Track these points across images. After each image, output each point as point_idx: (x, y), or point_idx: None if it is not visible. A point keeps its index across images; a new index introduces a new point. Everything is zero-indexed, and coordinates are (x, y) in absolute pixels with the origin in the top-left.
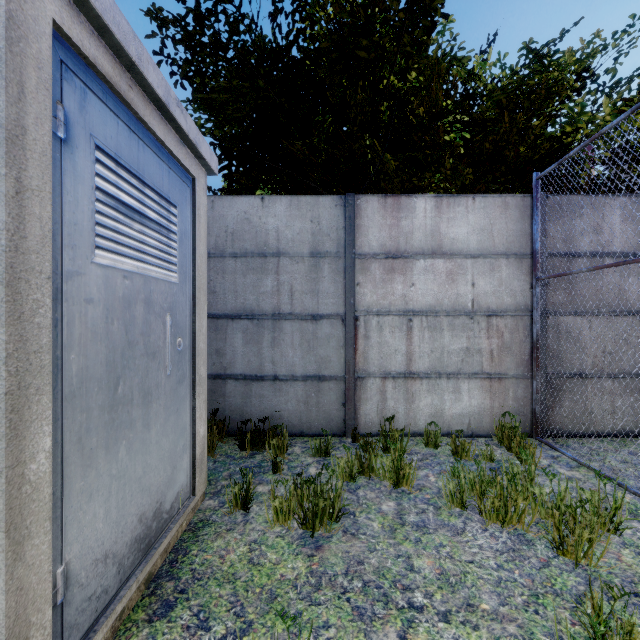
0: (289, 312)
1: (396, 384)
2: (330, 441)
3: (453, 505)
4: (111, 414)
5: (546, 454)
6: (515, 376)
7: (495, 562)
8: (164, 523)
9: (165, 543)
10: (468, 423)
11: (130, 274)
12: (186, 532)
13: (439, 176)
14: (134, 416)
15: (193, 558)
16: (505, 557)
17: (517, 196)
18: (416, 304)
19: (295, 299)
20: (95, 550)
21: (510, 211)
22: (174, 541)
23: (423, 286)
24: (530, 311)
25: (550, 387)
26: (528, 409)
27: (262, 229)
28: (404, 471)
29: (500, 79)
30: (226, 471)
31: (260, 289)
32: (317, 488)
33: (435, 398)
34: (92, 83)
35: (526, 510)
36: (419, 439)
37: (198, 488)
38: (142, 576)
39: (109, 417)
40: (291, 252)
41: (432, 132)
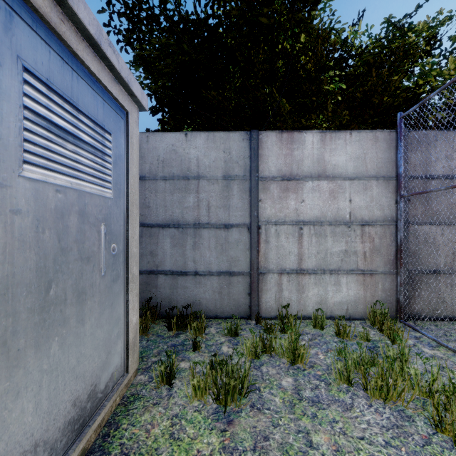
0: (207, 222)
1: (290, 278)
2: (239, 324)
3: (341, 381)
4: (42, 315)
5: (410, 335)
6: (383, 272)
7: (383, 439)
8: (99, 402)
9: (99, 420)
10: (346, 309)
11: (63, 188)
12: (119, 406)
13: (321, 118)
14: (67, 314)
15: (123, 432)
16: (391, 433)
17: (385, 131)
18: (305, 216)
19: (211, 212)
20: (23, 443)
21: (379, 143)
22: (108, 415)
23: (311, 202)
24: (395, 221)
25: (411, 281)
26: (393, 298)
27: (186, 158)
28: (299, 351)
29: (367, 45)
30: (156, 349)
31: (184, 204)
32: (229, 369)
33: (320, 289)
34: (19, 9)
35: (405, 389)
36: (308, 321)
37: (131, 367)
38: (75, 455)
39: (39, 318)
40: (208, 176)
41: (318, 82)
